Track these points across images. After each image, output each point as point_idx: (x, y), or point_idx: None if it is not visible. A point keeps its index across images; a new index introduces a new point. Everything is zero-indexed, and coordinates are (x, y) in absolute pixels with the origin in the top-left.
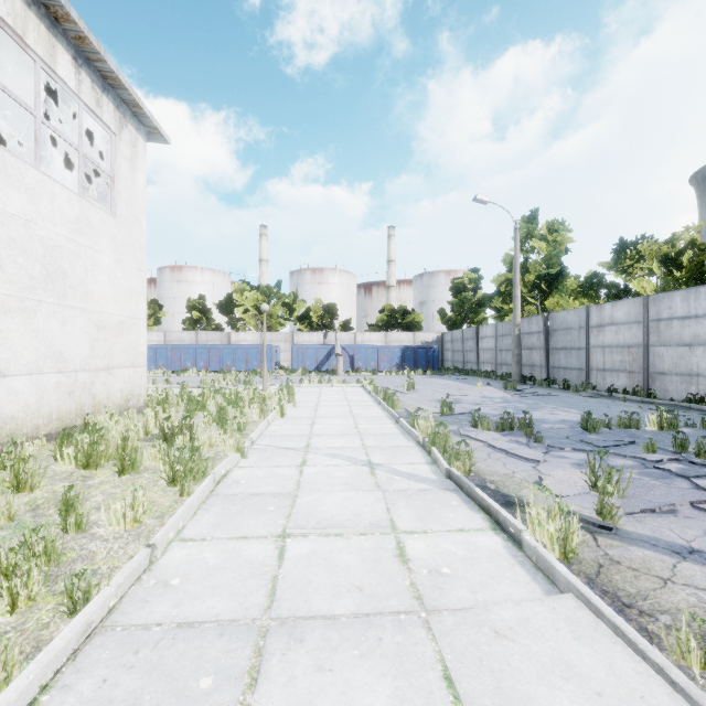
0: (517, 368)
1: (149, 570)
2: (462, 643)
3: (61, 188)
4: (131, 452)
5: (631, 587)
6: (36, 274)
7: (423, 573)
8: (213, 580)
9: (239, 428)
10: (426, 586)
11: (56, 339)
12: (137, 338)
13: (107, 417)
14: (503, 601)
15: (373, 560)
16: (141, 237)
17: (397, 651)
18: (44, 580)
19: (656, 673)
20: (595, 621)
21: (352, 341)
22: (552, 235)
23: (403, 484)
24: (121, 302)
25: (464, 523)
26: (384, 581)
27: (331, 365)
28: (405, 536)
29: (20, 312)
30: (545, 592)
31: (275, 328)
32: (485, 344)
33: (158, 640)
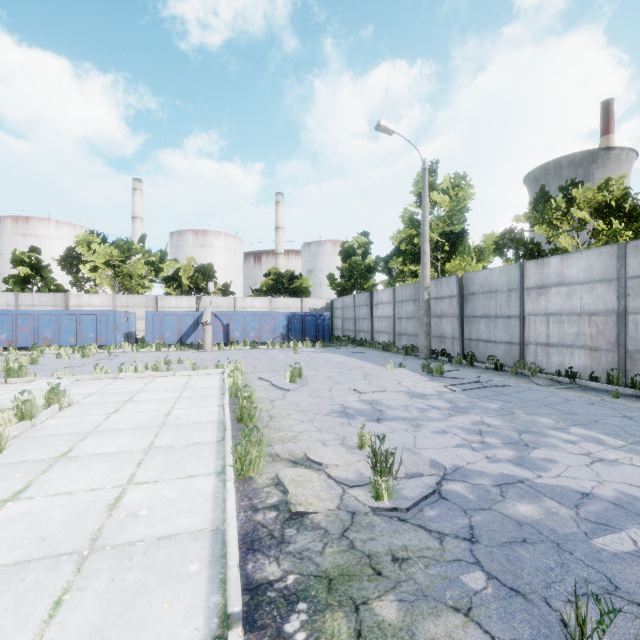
0: (427, 341)
1: None
2: None
3: None
4: None
5: None
6: None
7: None
8: None
9: None
10: None
11: None
12: None
13: None
14: None
15: None
16: None
17: None
18: None
19: None
20: None
21: (231, 307)
22: (453, 190)
23: None
24: None
25: None
26: None
27: (199, 337)
28: None
29: None
30: None
31: (136, 290)
32: (381, 311)
33: None
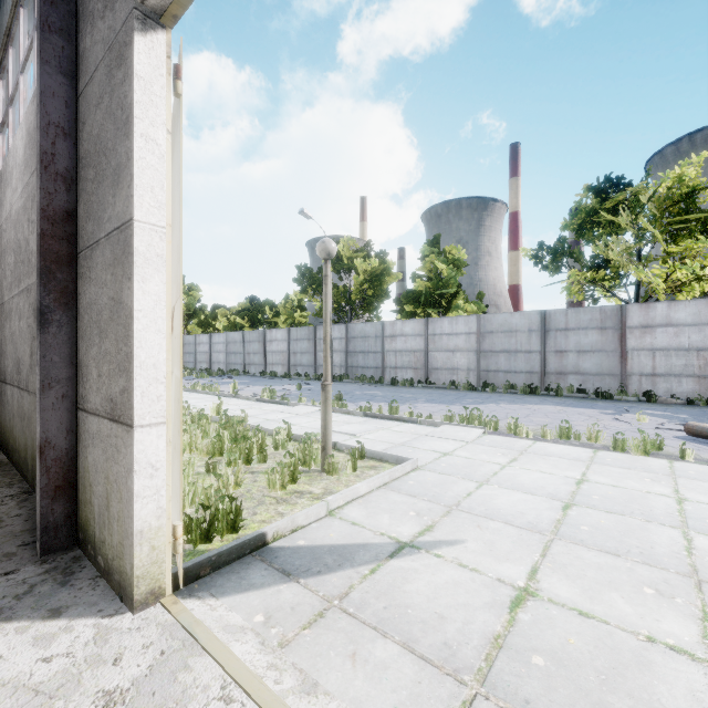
0: None
1: None
2: None
3: None
4: None
5: None
6: None
7: None
8: None
9: None
10: None
11: None
12: None
13: None
14: None
15: None
16: None
17: None
18: None
19: None
20: None
21: None
22: (191, 292)
23: None
24: None
25: None
26: None
27: None
28: None
29: None
30: None
31: None
32: None
33: None
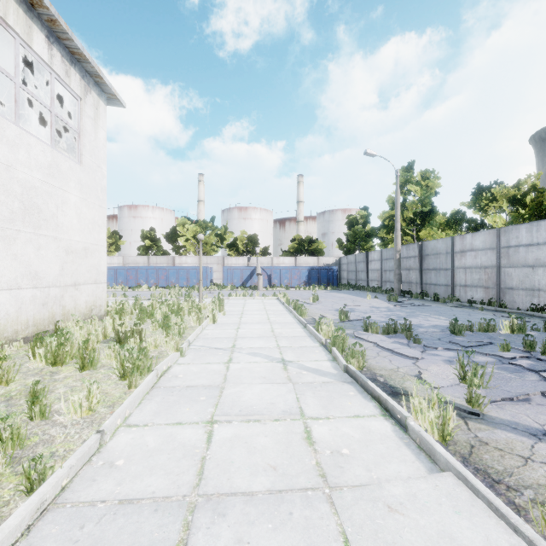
0: (398, 285)
1: (98, 453)
2: (360, 517)
3: (36, 140)
4: (90, 352)
5: (498, 465)
6: (16, 209)
7: (326, 453)
8: (151, 461)
9: (179, 332)
10: (329, 465)
11: (32, 261)
12: (99, 260)
13: (74, 323)
14: (393, 478)
15: (285, 443)
16: (102, 181)
17: (305, 524)
18: (9, 462)
19: (527, 544)
20: (471, 497)
21: (270, 263)
22: (424, 181)
23: (309, 378)
24: (86, 232)
25: (360, 410)
26: (294, 461)
27: (253, 282)
28: (311, 422)
29: (2, 239)
30: (428, 470)
31: (209, 253)
32: (373, 266)
33: (101, 516)
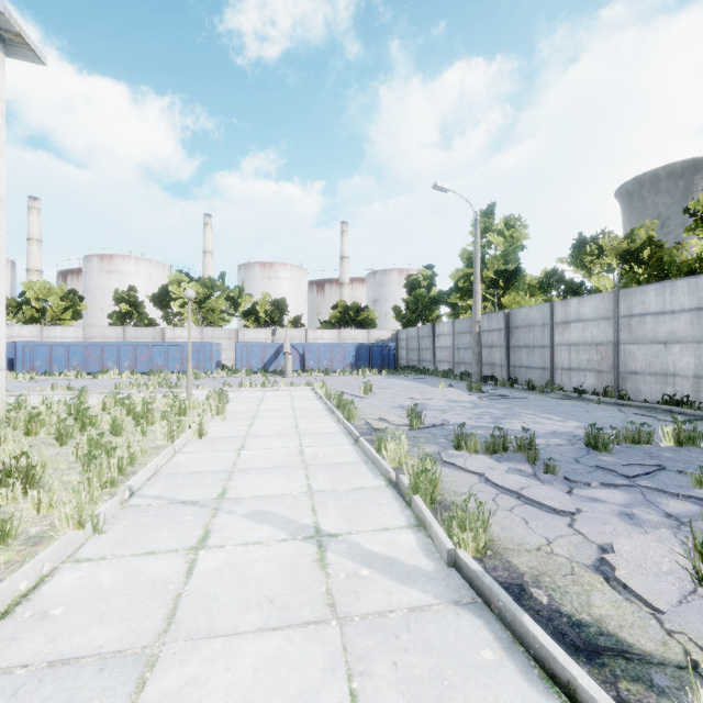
0: (478, 368)
1: None
2: None
3: None
4: None
5: None
6: None
7: None
8: None
9: (120, 465)
10: None
11: None
12: None
13: None
14: None
15: None
16: None
17: None
18: None
19: None
20: None
21: (303, 338)
22: (509, 230)
23: (377, 594)
24: None
25: None
26: None
27: (279, 365)
28: None
29: None
30: None
31: (218, 324)
32: (442, 342)
33: None
